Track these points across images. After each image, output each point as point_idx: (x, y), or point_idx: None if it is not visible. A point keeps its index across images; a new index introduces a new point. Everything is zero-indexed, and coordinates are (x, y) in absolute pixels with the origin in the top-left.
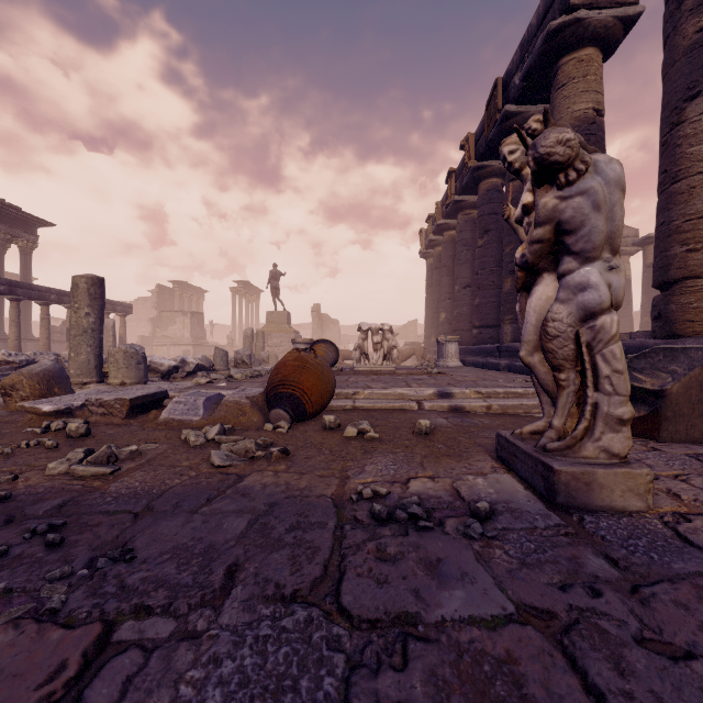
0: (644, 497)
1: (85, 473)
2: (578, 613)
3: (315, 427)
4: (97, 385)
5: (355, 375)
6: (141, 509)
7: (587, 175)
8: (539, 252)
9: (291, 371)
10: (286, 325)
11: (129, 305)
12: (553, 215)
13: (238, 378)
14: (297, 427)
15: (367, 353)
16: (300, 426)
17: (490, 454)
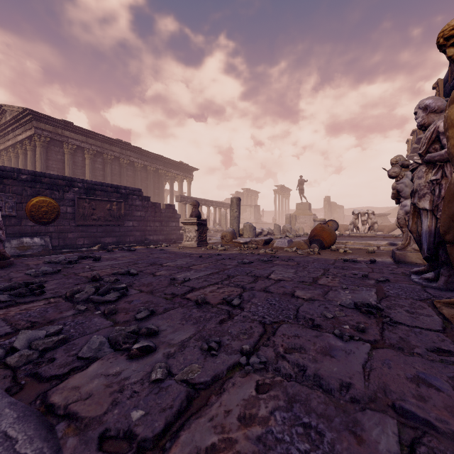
0: (422, 260)
1: (269, 253)
2: (380, 268)
3: (328, 250)
4: (239, 237)
5: (349, 237)
6: (288, 257)
7: (403, 178)
8: (394, 196)
9: (318, 231)
10: (307, 211)
11: (228, 204)
12: (395, 188)
13: (291, 237)
14: (321, 250)
15: (357, 226)
16: (322, 250)
17: (390, 256)
